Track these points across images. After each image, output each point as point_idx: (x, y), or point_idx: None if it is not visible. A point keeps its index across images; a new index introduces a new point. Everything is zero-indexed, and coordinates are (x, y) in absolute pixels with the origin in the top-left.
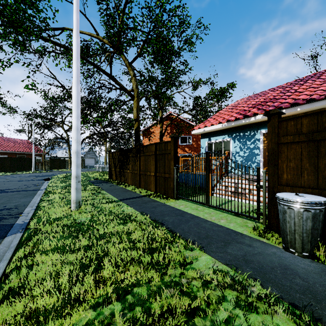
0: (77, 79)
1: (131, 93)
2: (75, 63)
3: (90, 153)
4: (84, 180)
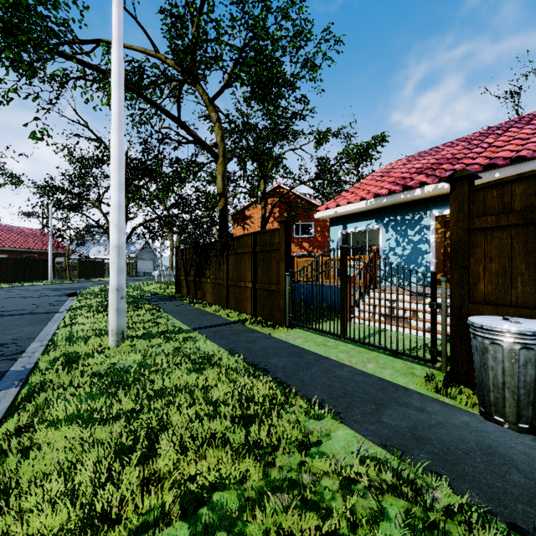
0: (118, 121)
1: (213, 150)
2: (115, 93)
3: (146, 252)
4: (135, 295)
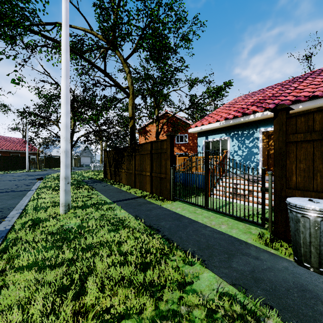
0: (66, 73)
1: (126, 91)
2: (63, 55)
3: (86, 152)
4: (78, 179)
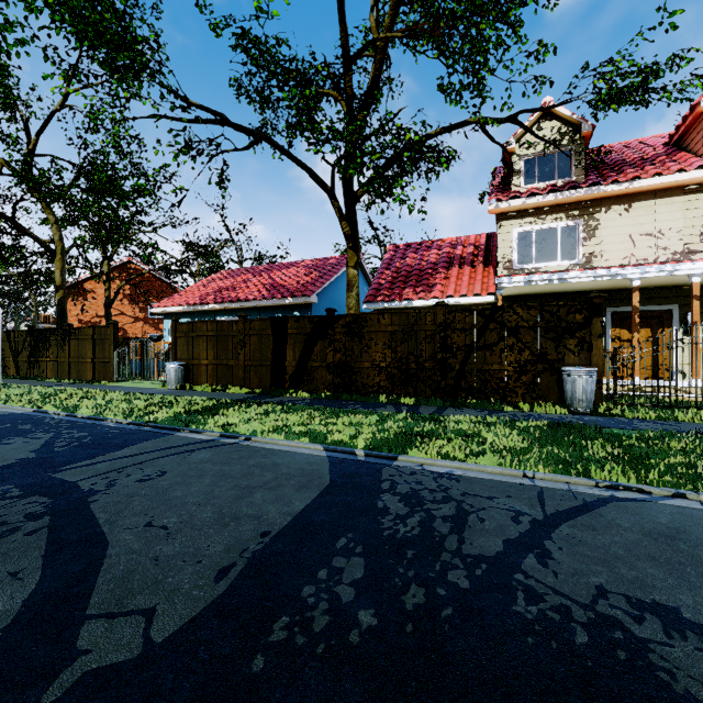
0: None
1: (51, 248)
2: None
3: None
4: None
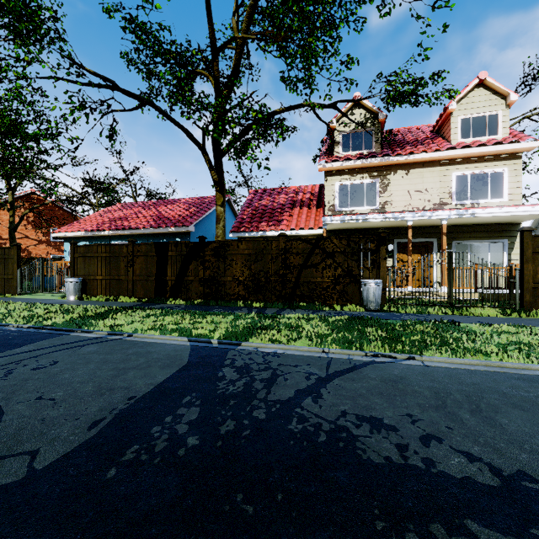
0: None
1: None
2: None
3: None
4: None
